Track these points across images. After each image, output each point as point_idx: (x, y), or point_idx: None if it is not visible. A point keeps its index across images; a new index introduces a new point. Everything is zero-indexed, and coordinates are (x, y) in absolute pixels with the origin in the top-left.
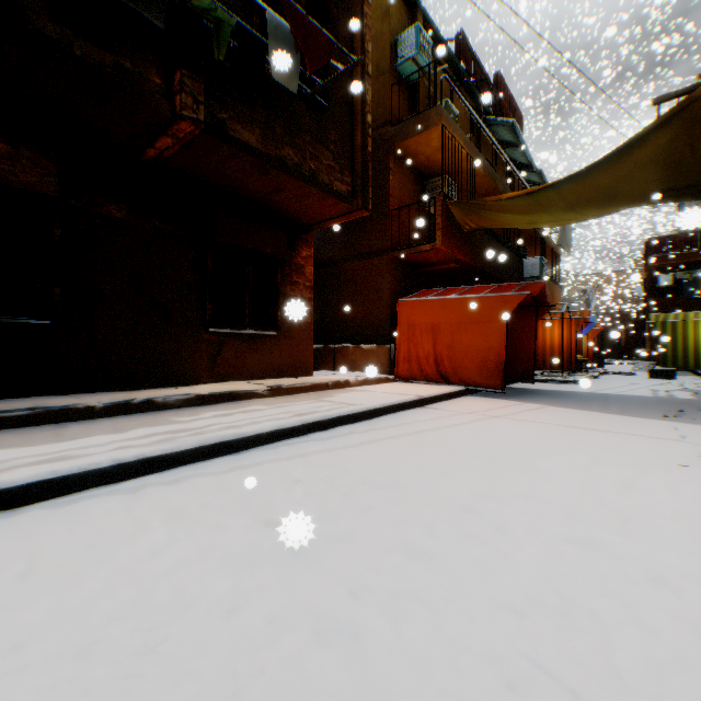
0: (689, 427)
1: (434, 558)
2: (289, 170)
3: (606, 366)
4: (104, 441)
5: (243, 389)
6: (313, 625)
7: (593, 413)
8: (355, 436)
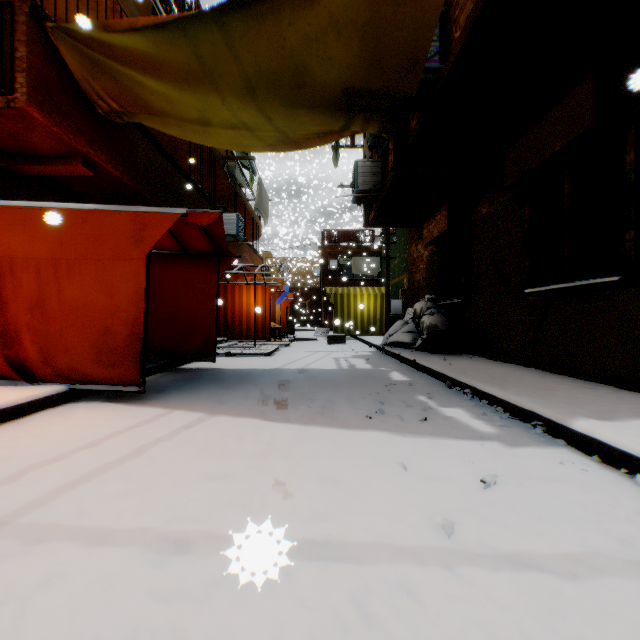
0: (417, 451)
1: None
2: None
3: (297, 332)
4: None
5: None
6: None
7: (274, 429)
8: None
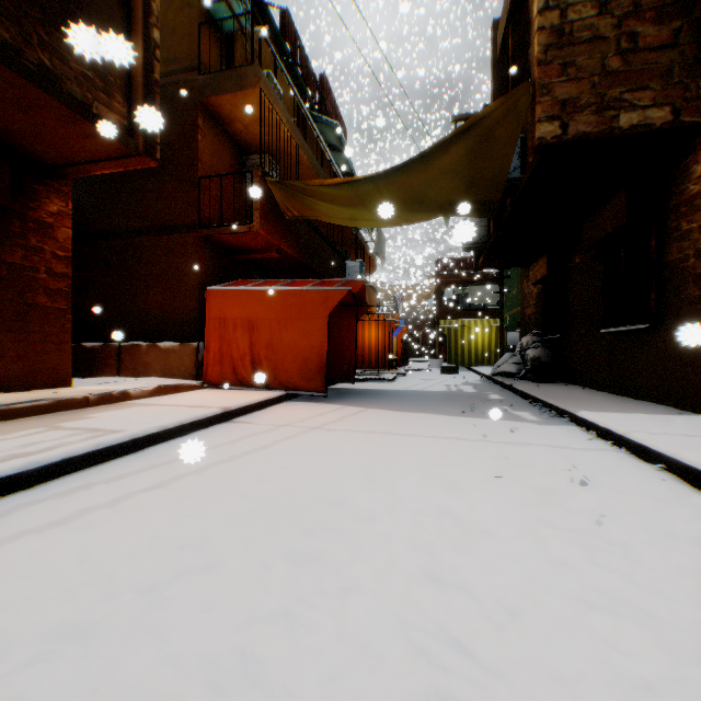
0: (485, 423)
1: None
2: None
3: (410, 364)
4: None
5: None
6: None
7: (408, 414)
8: (85, 494)
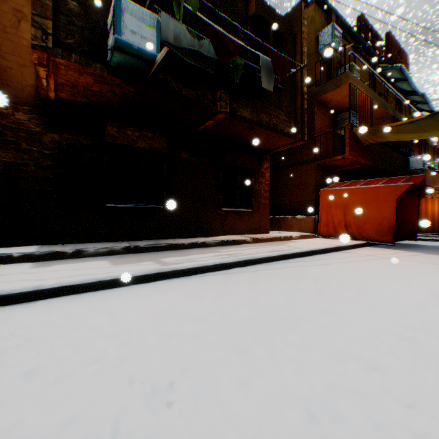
0: None
1: (362, 301)
2: (264, 126)
3: None
4: (201, 257)
5: (240, 238)
6: (320, 310)
7: None
8: (306, 262)
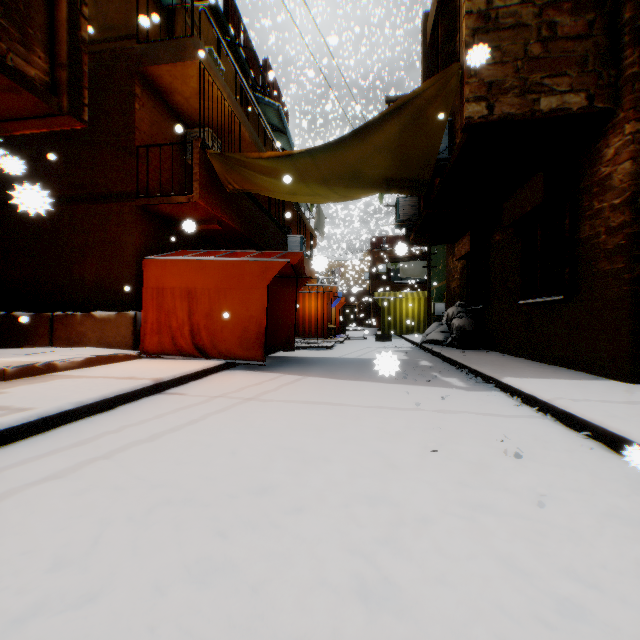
0: (417, 390)
1: None
2: None
3: (348, 332)
4: None
5: None
6: None
7: (344, 382)
8: None
